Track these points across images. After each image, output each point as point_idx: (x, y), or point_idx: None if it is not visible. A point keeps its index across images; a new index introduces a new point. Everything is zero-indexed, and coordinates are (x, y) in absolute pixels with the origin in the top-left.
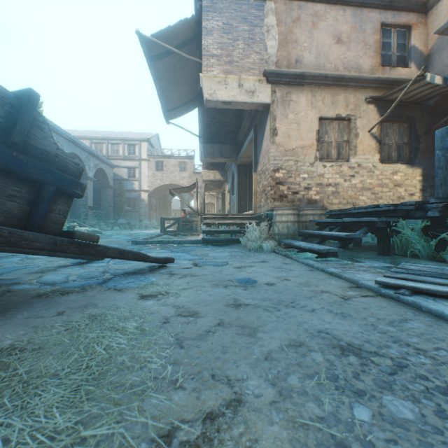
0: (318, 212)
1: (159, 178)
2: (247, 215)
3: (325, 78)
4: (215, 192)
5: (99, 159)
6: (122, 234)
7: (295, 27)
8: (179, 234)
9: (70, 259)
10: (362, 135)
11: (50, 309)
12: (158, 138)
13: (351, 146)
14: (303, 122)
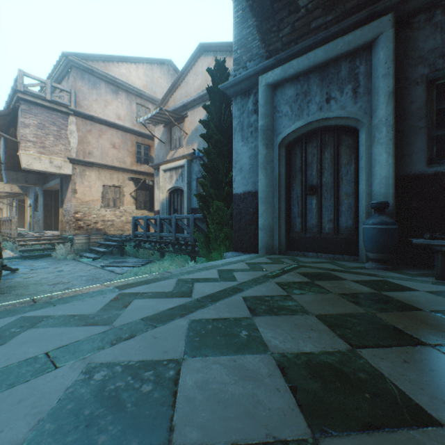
0: (100, 237)
1: None
2: (55, 236)
3: (107, 166)
4: None
5: None
6: None
7: (89, 135)
8: None
9: None
10: (127, 196)
11: None
12: None
13: (121, 201)
14: (94, 187)
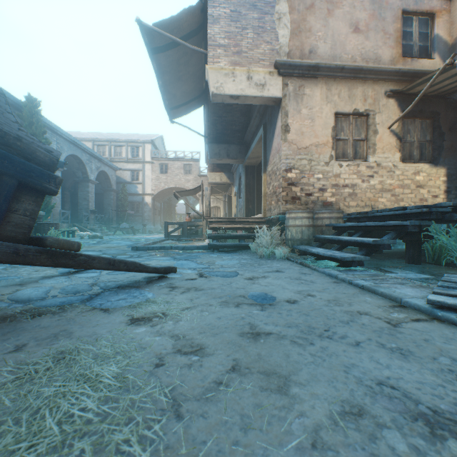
0: (335, 215)
1: (164, 181)
2: (256, 219)
3: (342, 69)
4: (221, 195)
5: (101, 162)
6: (124, 239)
7: (308, 15)
8: (183, 239)
9: (60, 267)
10: (382, 132)
11: (8, 340)
12: (162, 140)
13: (369, 144)
14: (317, 118)
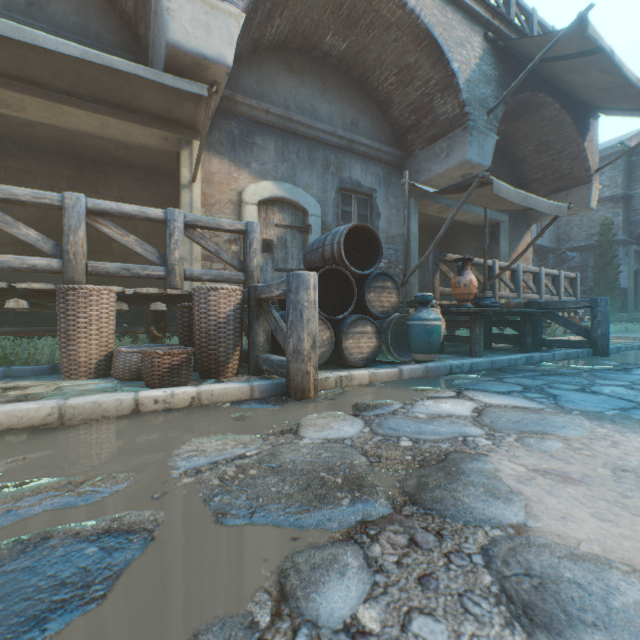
0: None
1: None
2: None
3: None
4: None
5: None
6: None
7: None
8: None
9: None
10: None
11: None
12: None
13: None
14: None
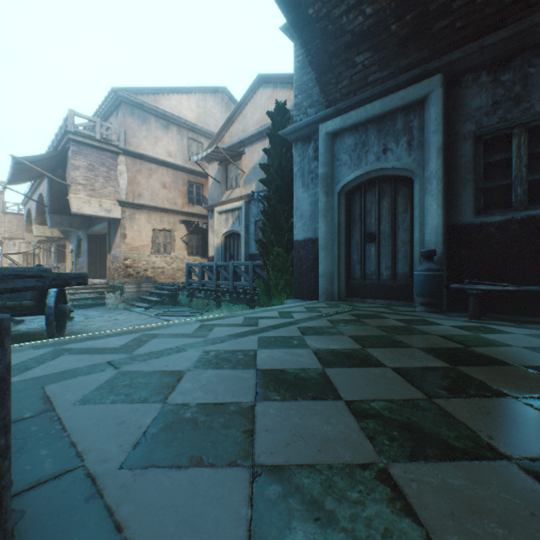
0: (151, 286)
1: None
2: (103, 284)
3: (157, 208)
4: None
5: None
6: None
7: (138, 175)
8: None
9: None
10: (178, 240)
11: None
12: None
13: (172, 246)
14: (144, 231)
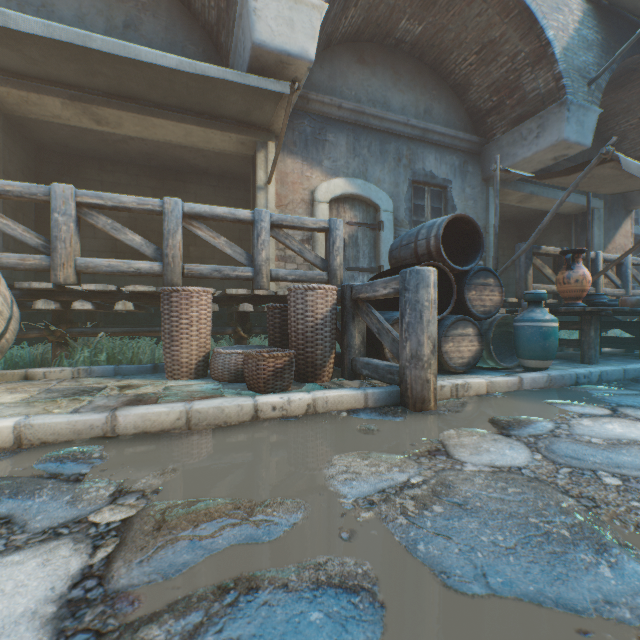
0: None
1: None
2: None
3: None
4: None
5: None
6: None
7: None
8: None
9: None
10: None
11: None
12: None
13: None
14: None
